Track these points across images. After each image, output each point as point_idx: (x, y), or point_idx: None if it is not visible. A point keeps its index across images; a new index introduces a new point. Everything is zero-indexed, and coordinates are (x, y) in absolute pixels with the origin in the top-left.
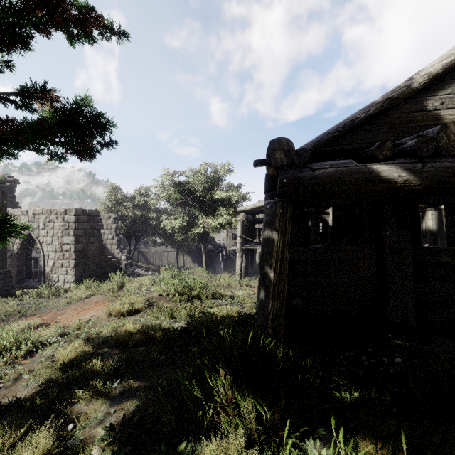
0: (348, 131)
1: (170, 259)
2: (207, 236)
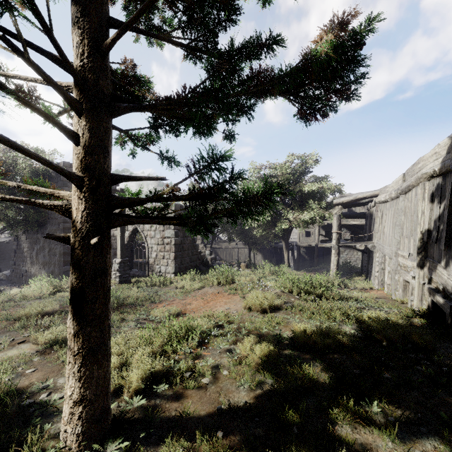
0: None
1: (240, 256)
2: (290, 232)
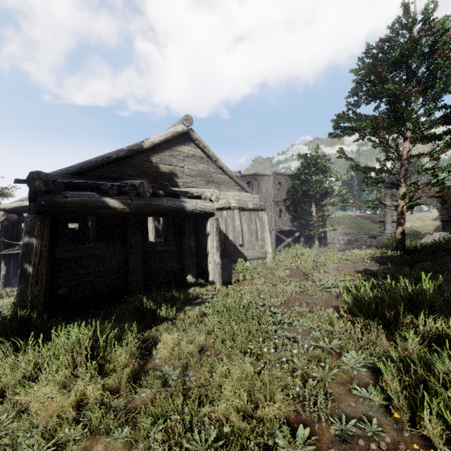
0: (106, 164)
1: None
2: None
